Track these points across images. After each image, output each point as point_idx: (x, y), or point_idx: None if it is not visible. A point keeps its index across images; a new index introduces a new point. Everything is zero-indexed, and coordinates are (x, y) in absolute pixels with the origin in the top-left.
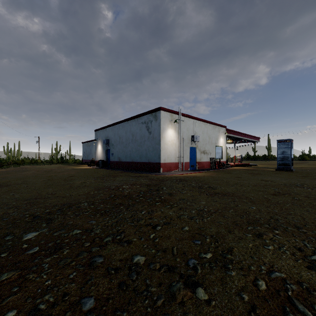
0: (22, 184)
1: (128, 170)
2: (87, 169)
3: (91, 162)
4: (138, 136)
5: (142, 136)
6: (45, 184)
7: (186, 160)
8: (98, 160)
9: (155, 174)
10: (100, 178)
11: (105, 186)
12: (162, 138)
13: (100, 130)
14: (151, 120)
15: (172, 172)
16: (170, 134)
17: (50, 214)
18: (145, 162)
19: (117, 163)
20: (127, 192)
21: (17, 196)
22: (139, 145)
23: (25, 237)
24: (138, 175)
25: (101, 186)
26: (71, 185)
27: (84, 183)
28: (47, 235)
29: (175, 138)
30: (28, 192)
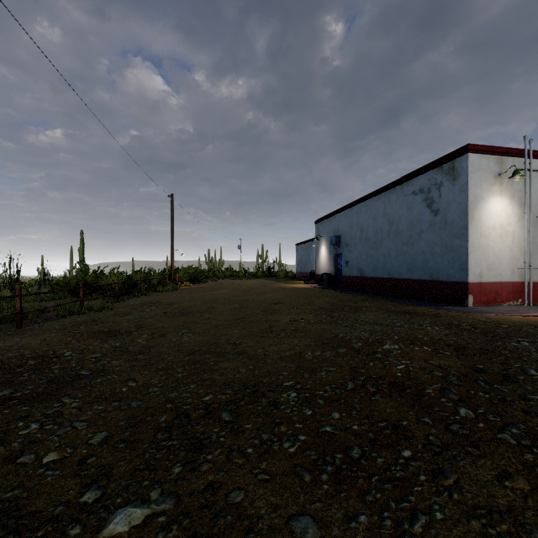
0: (204, 313)
1: (380, 294)
2: (302, 290)
3: (310, 277)
4: (403, 222)
5: (414, 222)
6: (232, 318)
7: None
8: (321, 273)
9: (454, 310)
10: (326, 312)
11: (337, 337)
12: (473, 220)
13: (324, 219)
14: (440, 182)
15: (501, 306)
16: (496, 210)
17: (208, 417)
18: (421, 280)
19: (355, 279)
20: (401, 369)
21: (184, 340)
22: (407, 242)
23: (109, 526)
24: (410, 310)
25: (330, 335)
26: (271, 324)
27: (295, 322)
28: None
29: (510, 218)
30: (202, 333)
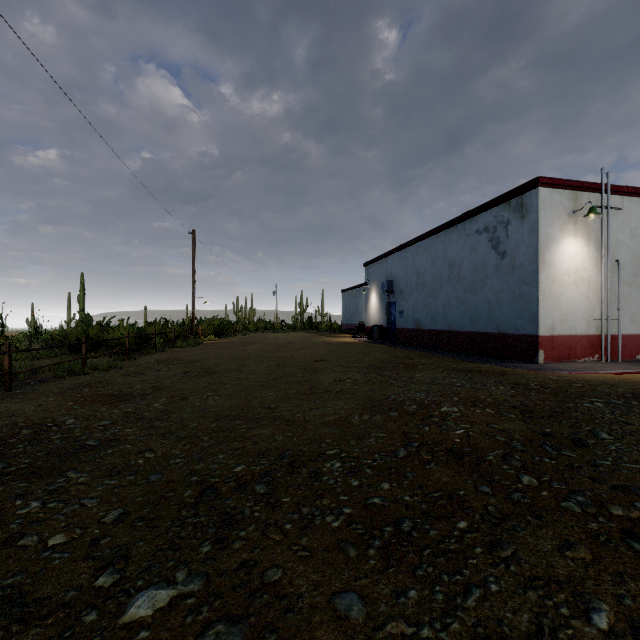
0: (233, 372)
1: (439, 350)
2: (349, 344)
3: (358, 330)
4: (466, 266)
5: (477, 266)
6: (266, 377)
7: (627, 328)
8: (371, 325)
9: (523, 368)
10: (377, 370)
11: (389, 399)
12: (544, 264)
13: (375, 262)
14: (507, 219)
15: (576, 362)
16: (570, 253)
17: (240, 490)
18: (486, 333)
19: (411, 332)
20: (460, 434)
21: (210, 404)
22: (470, 289)
23: (130, 610)
24: (473, 368)
25: (380, 397)
26: (312, 385)
27: (340, 382)
28: (182, 637)
29: (586, 262)
30: (231, 396)
